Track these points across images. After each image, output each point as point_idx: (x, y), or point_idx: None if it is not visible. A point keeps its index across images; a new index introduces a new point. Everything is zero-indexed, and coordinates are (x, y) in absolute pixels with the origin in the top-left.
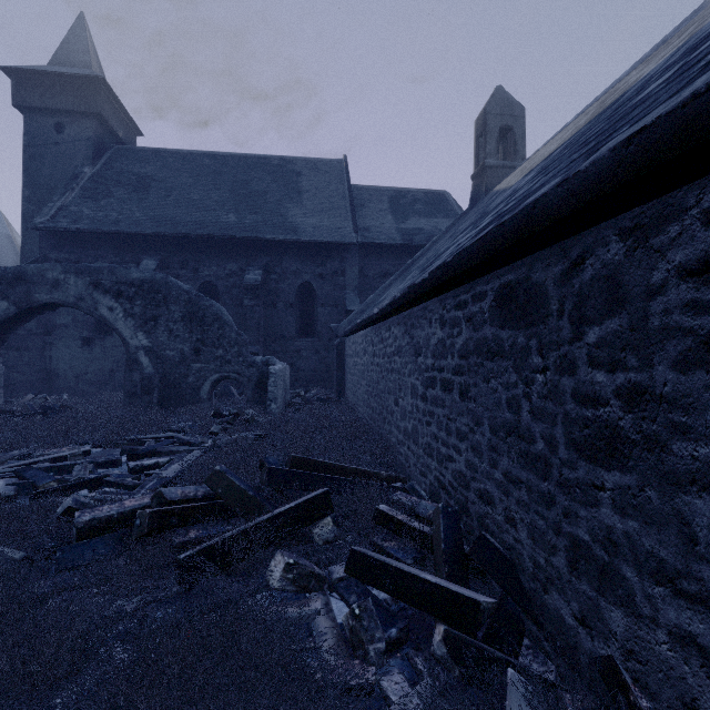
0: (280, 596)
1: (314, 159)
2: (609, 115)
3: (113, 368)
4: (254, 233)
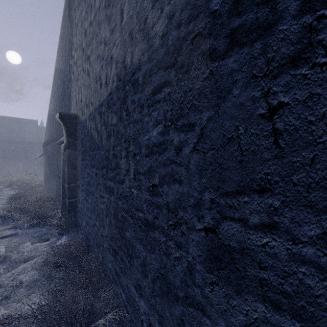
0: None
1: (28, 119)
2: None
3: None
4: (13, 139)
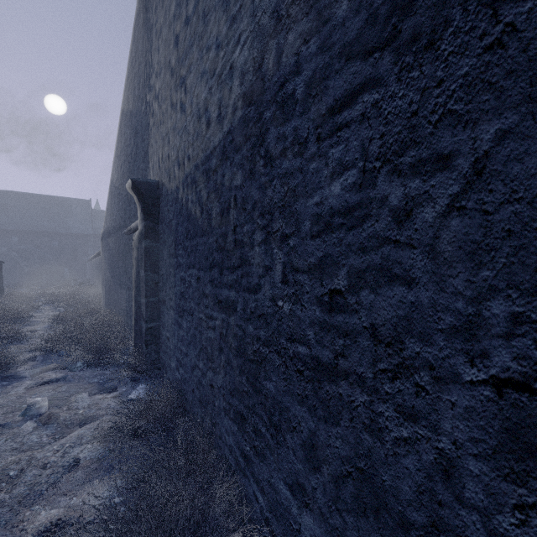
0: None
1: (78, 199)
2: None
3: None
4: (55, 230)
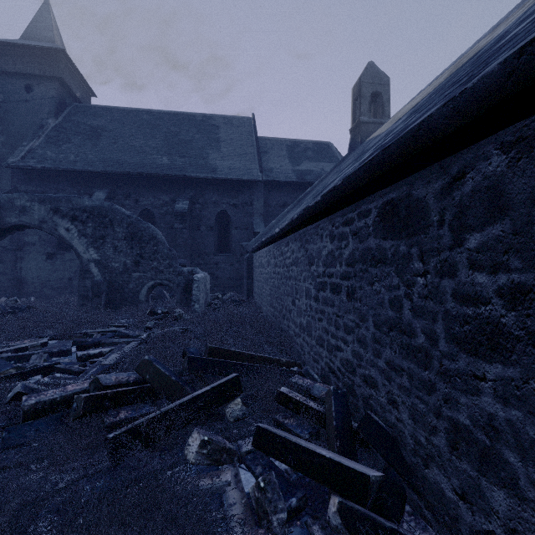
0: (196, 468)
1: (229, 116)
2: (472, 63)
3: (71, 277)
4: (182, 172)
